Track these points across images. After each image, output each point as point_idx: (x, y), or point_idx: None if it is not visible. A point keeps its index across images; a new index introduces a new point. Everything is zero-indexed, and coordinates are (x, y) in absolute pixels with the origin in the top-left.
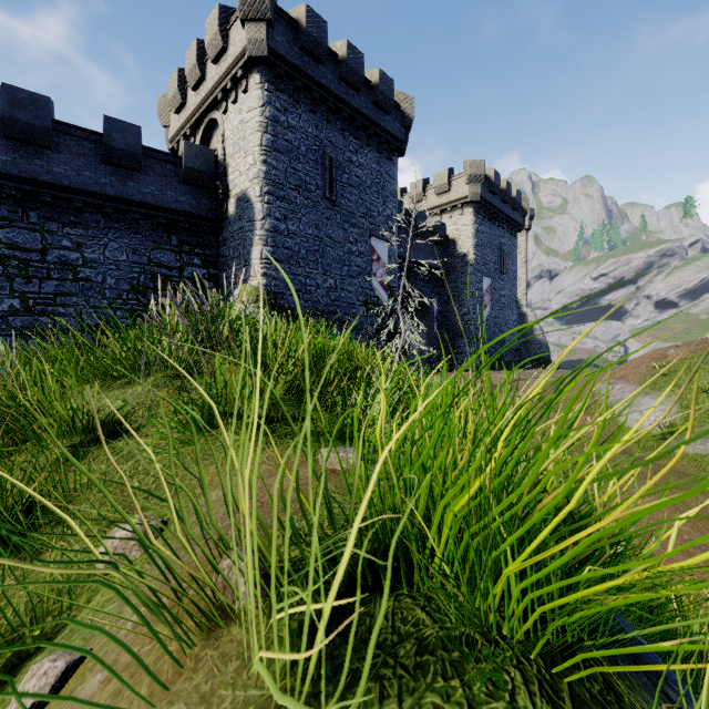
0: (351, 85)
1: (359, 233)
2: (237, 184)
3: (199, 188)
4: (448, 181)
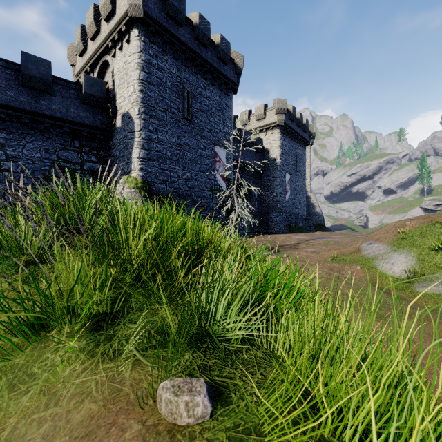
0: (202, 43)
1: (207, 142)
2: (122, 106)
3: (95, 108)
4: (264, 111)
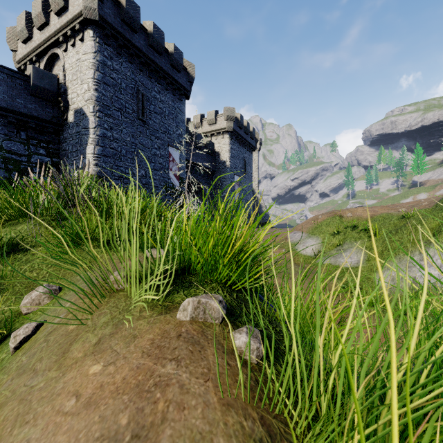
0: (156, 50)
1: (161, 143)
2: (75, 101)
3: (45, 100)
4: (215, 117)
